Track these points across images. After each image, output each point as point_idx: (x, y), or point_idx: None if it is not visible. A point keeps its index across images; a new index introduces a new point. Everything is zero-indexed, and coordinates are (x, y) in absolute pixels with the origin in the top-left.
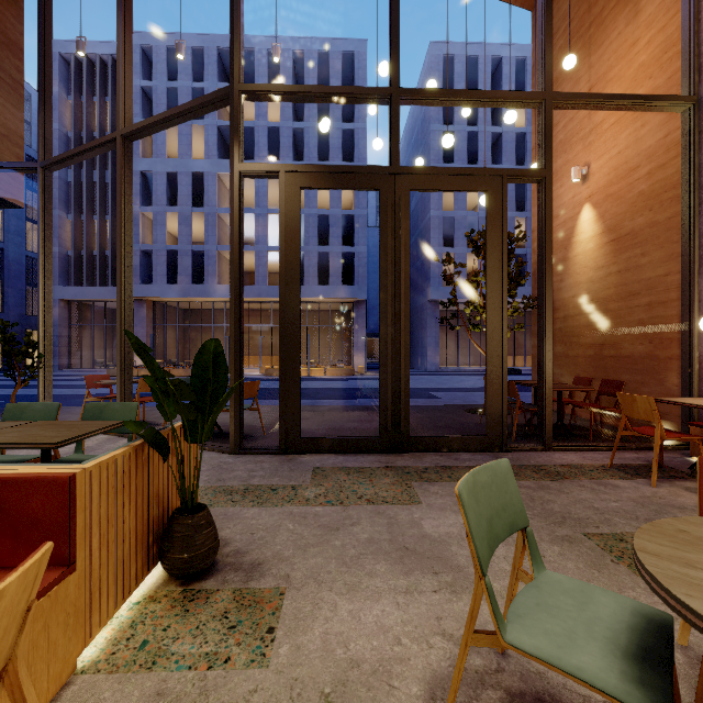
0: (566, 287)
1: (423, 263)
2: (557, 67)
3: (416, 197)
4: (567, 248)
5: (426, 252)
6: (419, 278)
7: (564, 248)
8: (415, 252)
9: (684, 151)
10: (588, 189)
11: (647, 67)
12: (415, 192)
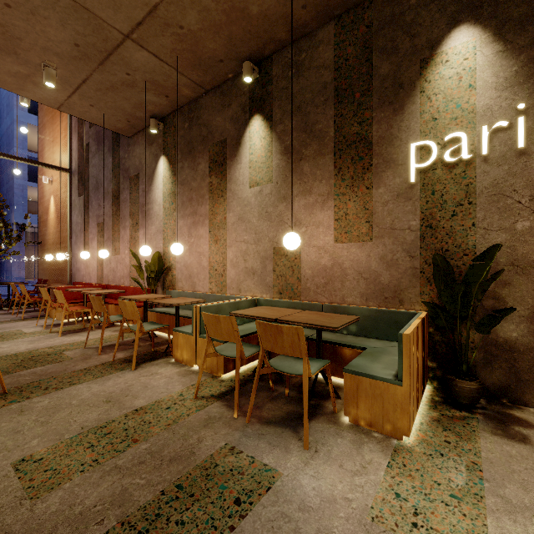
0: (48, 234)
1: (8, 190)
2: (45, 118)
3: (3, 129)
4: (48, 214)
5: (11, 181)
6: (4, 202)
7: (47, 214)
8: (2, 177)
9: (69, 189)
10: (53, 188)
11: (64, 147)
12: (2, 124)
